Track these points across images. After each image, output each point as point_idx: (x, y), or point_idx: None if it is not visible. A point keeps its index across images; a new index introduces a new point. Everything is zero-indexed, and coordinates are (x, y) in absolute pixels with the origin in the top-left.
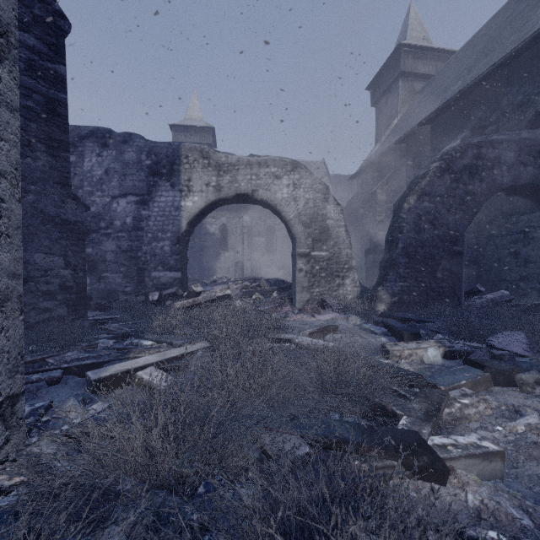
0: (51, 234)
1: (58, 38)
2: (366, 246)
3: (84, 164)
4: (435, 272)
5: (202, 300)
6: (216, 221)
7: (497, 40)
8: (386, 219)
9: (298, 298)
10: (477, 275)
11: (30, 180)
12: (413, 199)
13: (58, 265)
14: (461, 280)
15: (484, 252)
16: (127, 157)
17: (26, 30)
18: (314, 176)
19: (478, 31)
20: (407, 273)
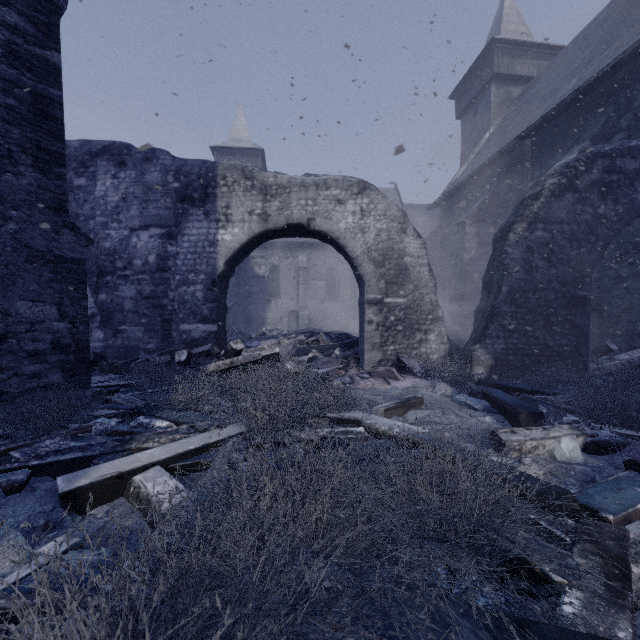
0: (41, 276)
1: (50, 15)
2: (450, 291)
3: (97, 188)
4: (552, 325)
5: (243, 361)
6: (266, 261)
7: (625, 24)
8: (477, 257)
9: (367, 358)
10: (600, 328)
11: (11, 203)
12: (523, 227)
13: (50, 316)
14: (588, 336)
15: (610, 298)
16: (150, 178)
17: (5, 3)
18: (388, 200)
19: (595, 18)
20: (513, 327)
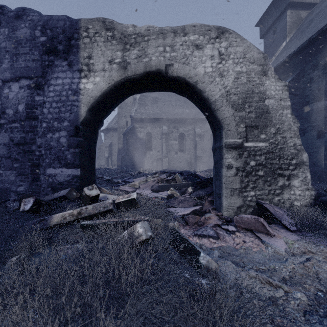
0: None
1: None
2: None
3: None
4: None
5: (92, 212)
6: (143, 130)
7: None
8: None
9: (226, 203)
10: None
11: None
12: None
13: None
14: None
15: None
16: (20, 34)
17: None
18: (247, 42)
19: None
20: None
